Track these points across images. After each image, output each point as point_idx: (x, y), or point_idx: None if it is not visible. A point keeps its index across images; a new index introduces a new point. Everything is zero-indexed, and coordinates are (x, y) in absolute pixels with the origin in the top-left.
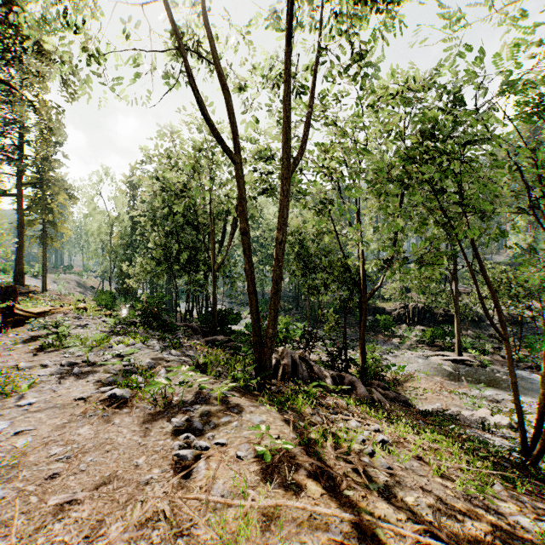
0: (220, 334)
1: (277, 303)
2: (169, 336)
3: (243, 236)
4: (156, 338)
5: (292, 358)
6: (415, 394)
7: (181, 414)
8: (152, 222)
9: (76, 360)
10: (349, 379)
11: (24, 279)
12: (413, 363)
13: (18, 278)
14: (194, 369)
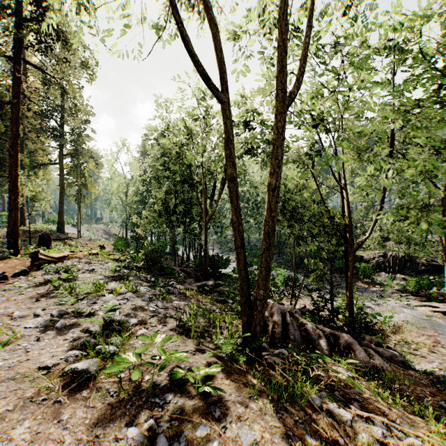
0: (211, 277)
1: (268, 260)
2: (163, 282)
3: (230, 183)
4: (150, 284)
5: (282, 314)
6: (408, 349)
7: (147, 410)
8: (157, 181)
9: (68, 309)
10: (345, 339)
11: (64, 228)
12: (398, 313)
13: (59, 228)
14: (177, 328)
